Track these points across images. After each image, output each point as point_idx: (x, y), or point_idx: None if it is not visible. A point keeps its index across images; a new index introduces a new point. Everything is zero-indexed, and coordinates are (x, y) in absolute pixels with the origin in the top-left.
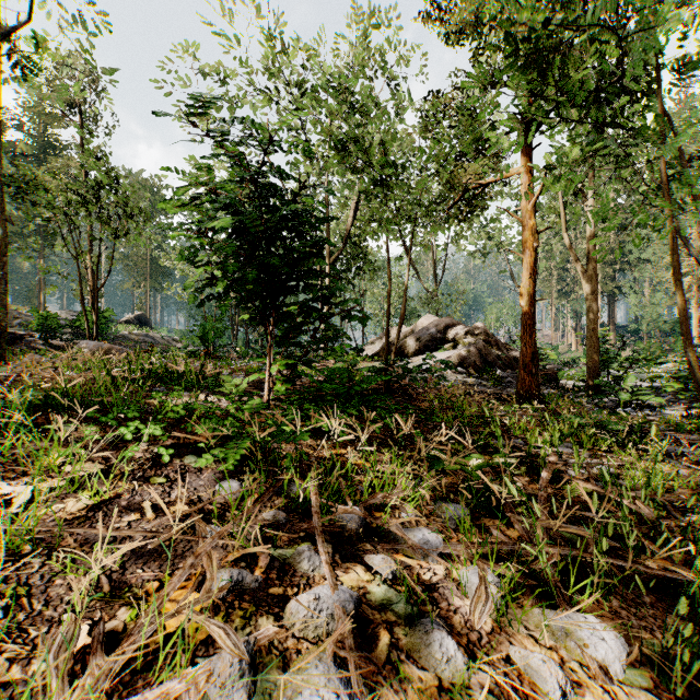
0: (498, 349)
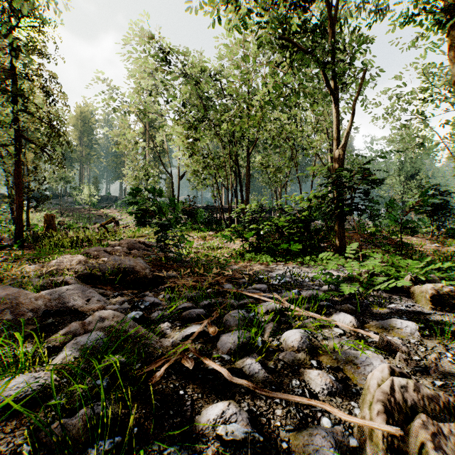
0: None
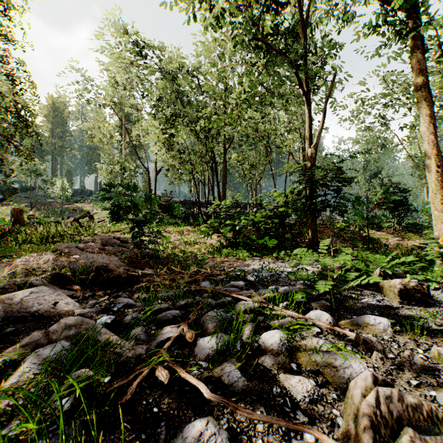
0: None
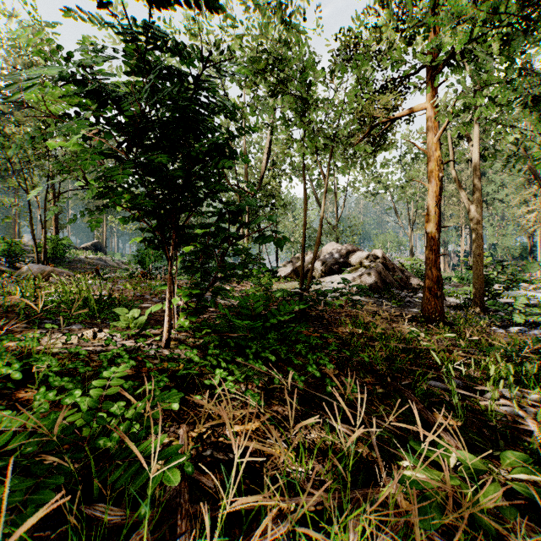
0: (394, 271)
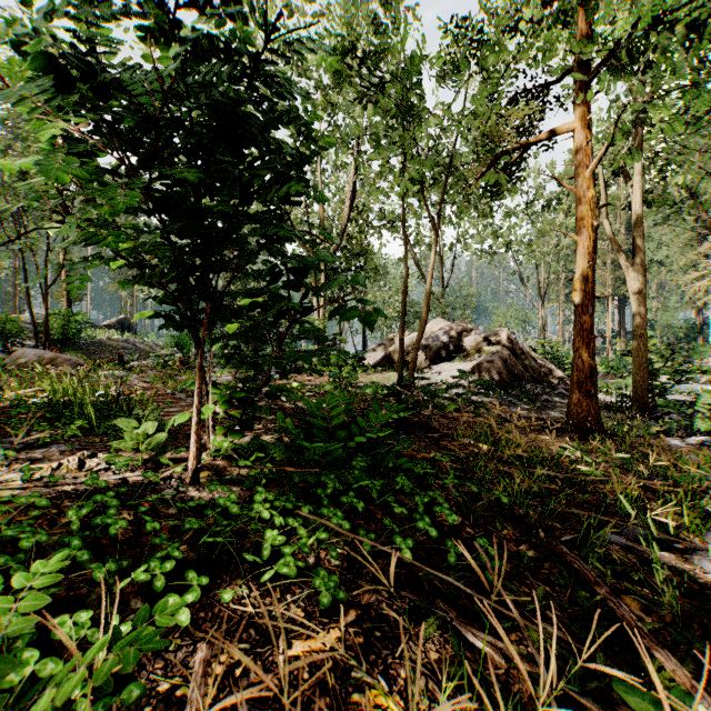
0: (524, 358)
